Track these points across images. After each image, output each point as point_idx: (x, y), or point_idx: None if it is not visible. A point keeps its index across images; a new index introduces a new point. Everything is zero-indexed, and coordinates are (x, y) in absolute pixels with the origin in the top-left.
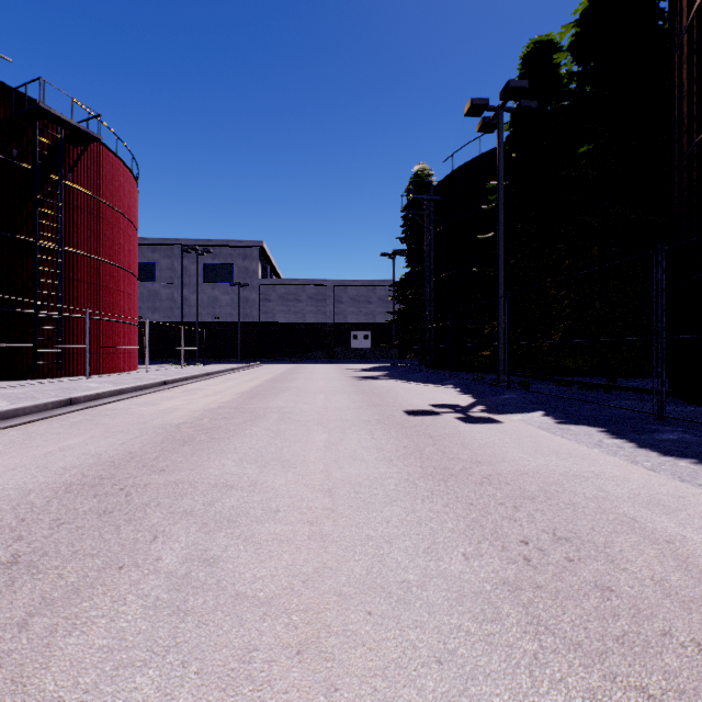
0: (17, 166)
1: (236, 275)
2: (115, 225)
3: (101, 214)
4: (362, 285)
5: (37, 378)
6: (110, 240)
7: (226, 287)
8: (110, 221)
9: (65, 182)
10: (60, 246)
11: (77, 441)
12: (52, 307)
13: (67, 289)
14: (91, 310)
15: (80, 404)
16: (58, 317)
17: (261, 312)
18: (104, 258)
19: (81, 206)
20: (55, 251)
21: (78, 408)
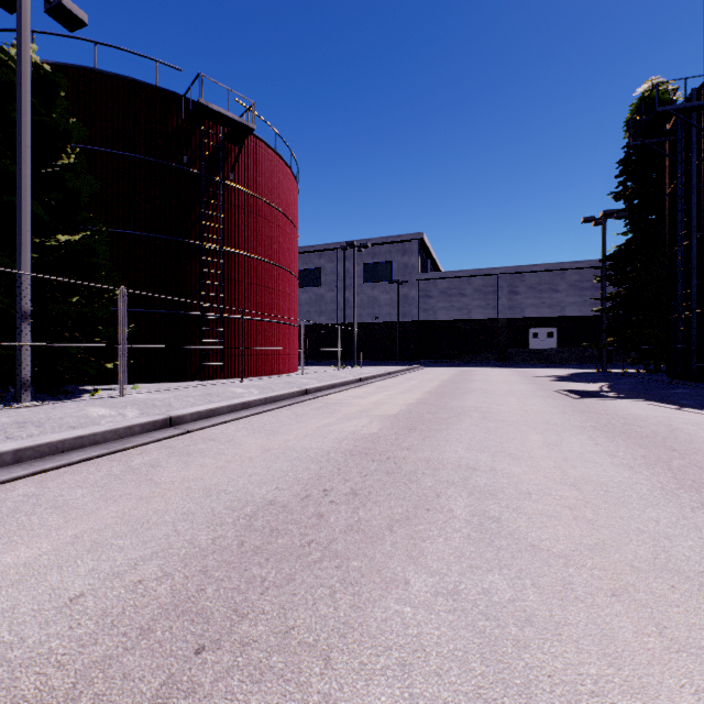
0: (186, 172)
1: (394, 273)
2: (274, 223)
3: (260, 212)
4: (545, 270)
5: (203, 380)
6: (268, 239)
7: (385, 286)
8: (268, 219)
9: (227, 183)
10: (222, 247)
11: (27, 555)
12: (216, 309)
13: (229, 290)
14: (246, 310)
15: (184, 424)
16: (220, 318)
17: (421, 309)
18: (263, 257)
19: (242, 206)
20: (218, 253)
21: (171, 434)
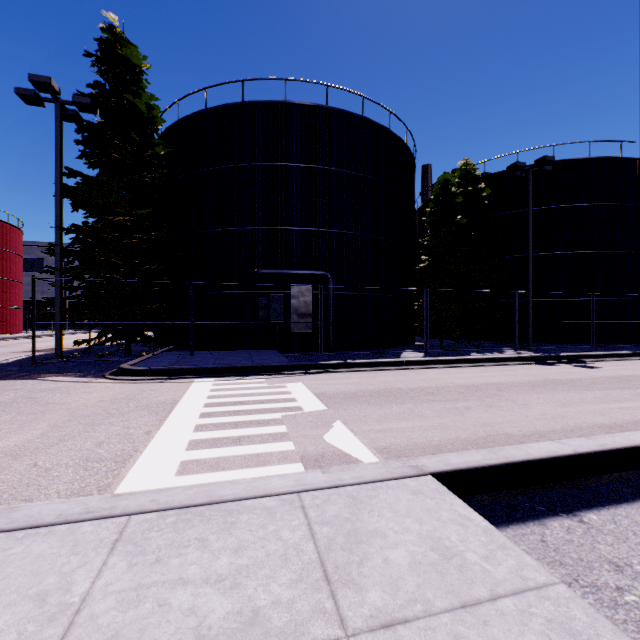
0: None
1: None
2: (8, 259)
3: None
4: None
5: None
6: (5, 267)
7: None
8: (5, 257)
9: None
10: None
11: None
12: None
13: None
14: None
15: None
16: None
17: None
18: (2, 277)
19: None
20: None
21: None
